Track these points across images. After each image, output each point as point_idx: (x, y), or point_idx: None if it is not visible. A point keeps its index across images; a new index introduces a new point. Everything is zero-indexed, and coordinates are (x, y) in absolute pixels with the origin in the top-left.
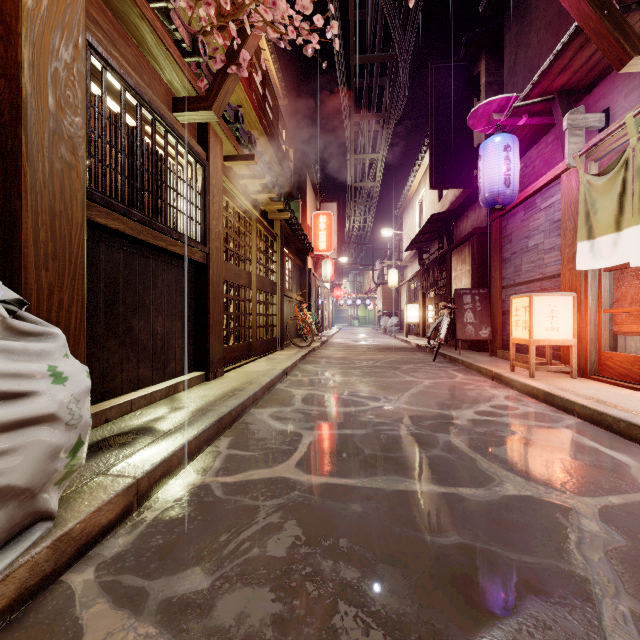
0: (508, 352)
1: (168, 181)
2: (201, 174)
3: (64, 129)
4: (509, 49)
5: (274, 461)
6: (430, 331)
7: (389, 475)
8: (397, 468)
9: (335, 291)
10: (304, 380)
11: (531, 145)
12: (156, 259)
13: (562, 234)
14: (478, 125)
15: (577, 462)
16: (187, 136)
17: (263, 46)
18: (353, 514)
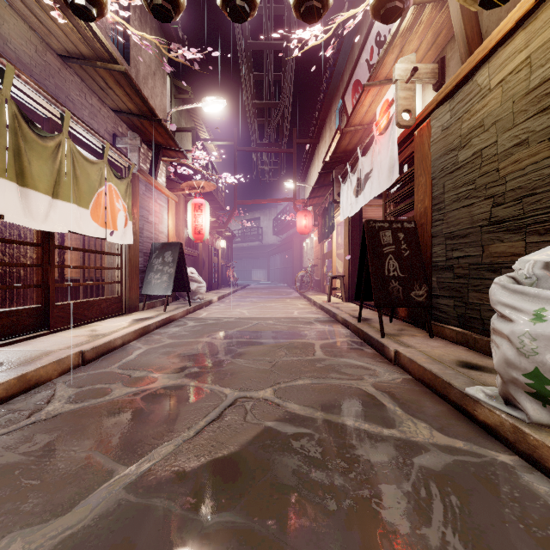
0: None
1: None
2: None
3: None
4: None
5: None
6: None
7: None
8: None
9: None
10: None
11: None
12: None
13: None
14: None
15: None
16: None
17: None
18: None
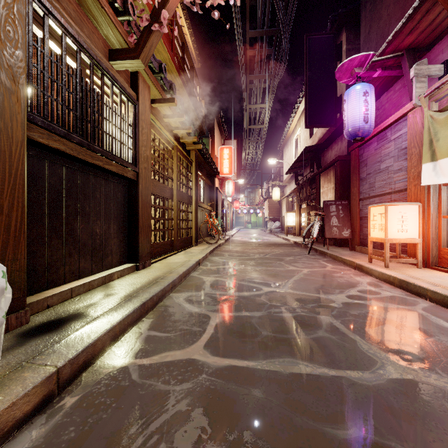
0: (364, 247)
1: (104, 114)
2: (132, 111)
3: (4, 58)
4: (364, 23)
5: (186, 342)
6: (305, 232)
7: (284, 357)
8: (290, 350)
9: (235, 203)
10: (212, 269)
11: (381, 93)
12: (95, 175)
13: (408, 158)
14: (343, 77)
15: (442, 343)
16: (121, 80)
17: (183, 23)
18: (255, 401)
